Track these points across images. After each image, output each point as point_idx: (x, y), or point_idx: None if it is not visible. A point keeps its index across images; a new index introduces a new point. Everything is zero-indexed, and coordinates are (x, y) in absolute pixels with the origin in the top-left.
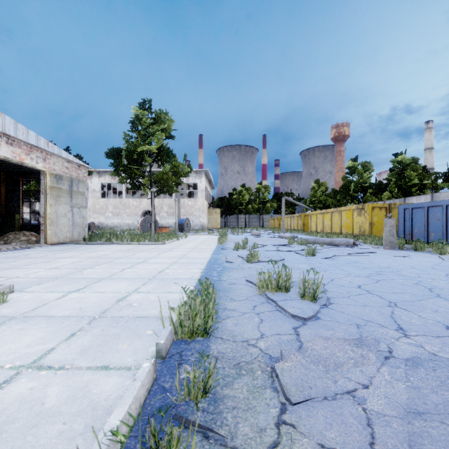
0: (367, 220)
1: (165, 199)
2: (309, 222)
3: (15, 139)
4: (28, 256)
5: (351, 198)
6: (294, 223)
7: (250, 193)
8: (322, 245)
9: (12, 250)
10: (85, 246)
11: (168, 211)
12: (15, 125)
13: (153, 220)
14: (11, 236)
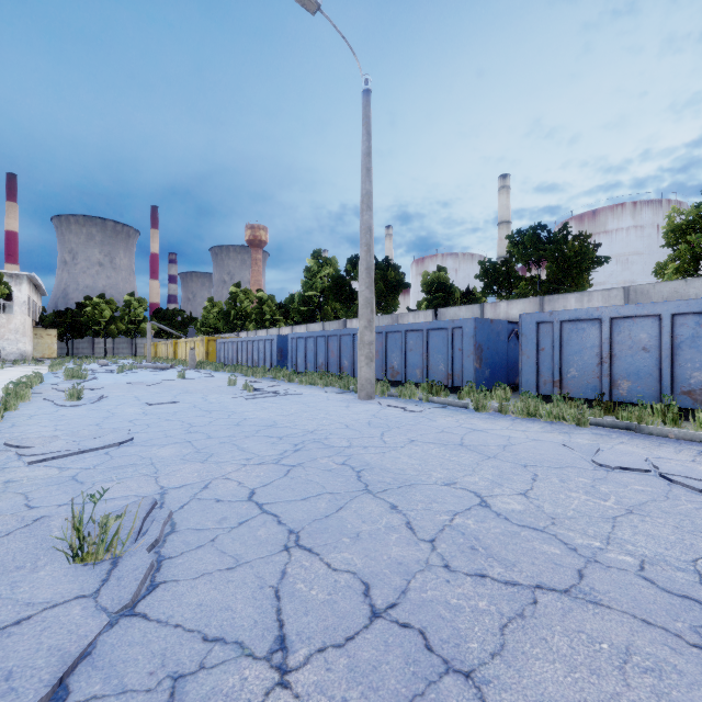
0: (205, 350)
1: None
2: (178, 350)
3: None
4: None
5: (233, 326)
6: (168, 351)
7: (113, 308)
8: (146, 369)
9: None
10: None
11: None
12: None
13: None
14: None
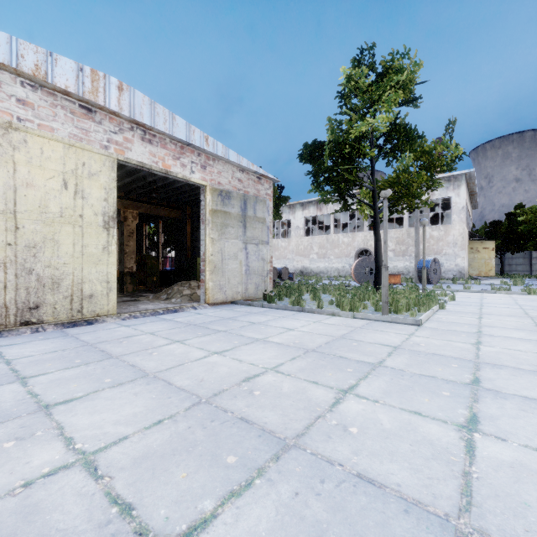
0: None
1: (391, 231)
2: None
3: (155, 134)
4: (114, 346)
5: None
6: None
7: None
8: None
9: (147, 316)
10: (252, 314)
11: (396, 249)
12: (151, 106)
13: (385, 263)
14: (176, 287)
